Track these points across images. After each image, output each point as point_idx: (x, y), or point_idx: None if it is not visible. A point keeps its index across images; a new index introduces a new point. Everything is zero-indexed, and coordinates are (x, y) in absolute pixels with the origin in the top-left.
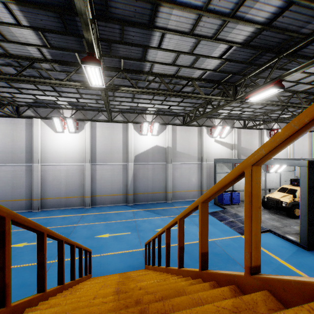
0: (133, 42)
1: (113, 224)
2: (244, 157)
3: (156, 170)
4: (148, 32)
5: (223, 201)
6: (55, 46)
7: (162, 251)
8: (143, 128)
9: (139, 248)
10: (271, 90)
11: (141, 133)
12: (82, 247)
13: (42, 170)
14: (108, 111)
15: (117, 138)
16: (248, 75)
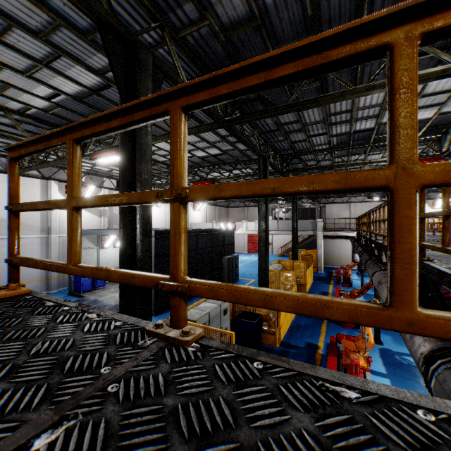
0: None
1: None
2: (117, 226)
3: None
4: None
5: (81, 288)
6: None
7: None
8: None
9: None
10: (115, 156)
11: None
12: None
13: None
14: None
15: None
16: None
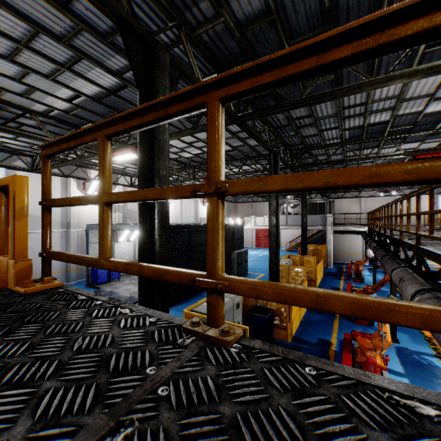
0: None
1: None
2: (131, 221)
3: None
4: None
5: (98, 280)
6: None
7: None
8: None
9: None
10: (130, 154)
11: None
12: None
13: None
14: None
15: None
16: None
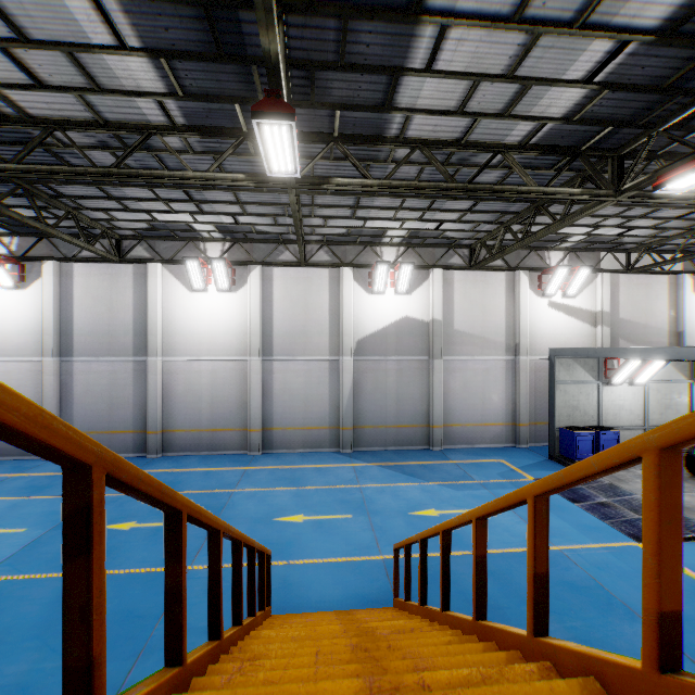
0: (366, 63)
1: (311, 493)
2: (626, 344)
3: (405, 373)
4: (405, 29)
5: (575, 453)
6: (193, 93)
7: (430, 566)
8: (375, 278)
9: (375, 553)
10: None
11: (370, 289)
12: (256, 545)
13: (164, 371)
14: (300, 240)
15: (318, 302)
16: (659, 125)
